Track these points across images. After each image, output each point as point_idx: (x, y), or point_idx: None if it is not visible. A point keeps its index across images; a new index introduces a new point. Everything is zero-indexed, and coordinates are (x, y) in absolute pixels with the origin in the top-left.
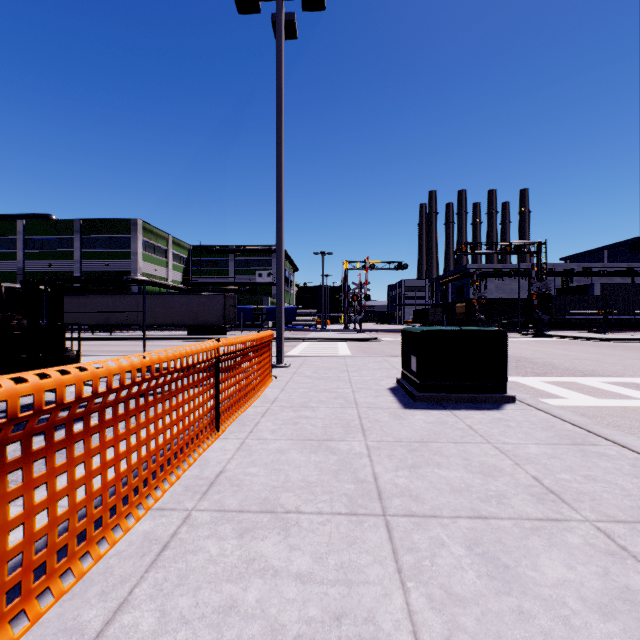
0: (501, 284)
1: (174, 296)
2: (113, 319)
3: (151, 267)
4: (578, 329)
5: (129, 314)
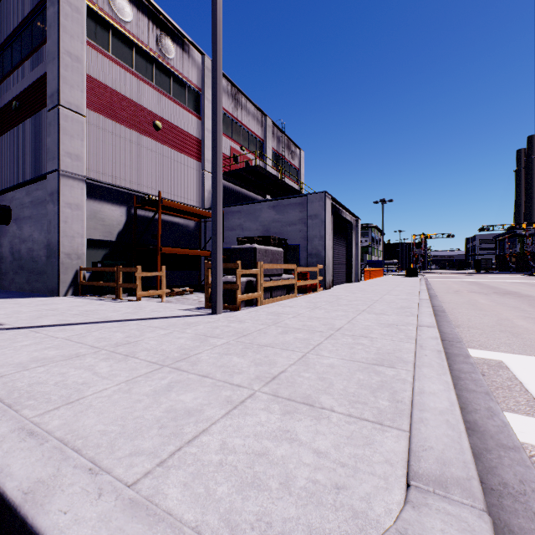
0: None
1: None
2: None
3: None
4: None
5: None
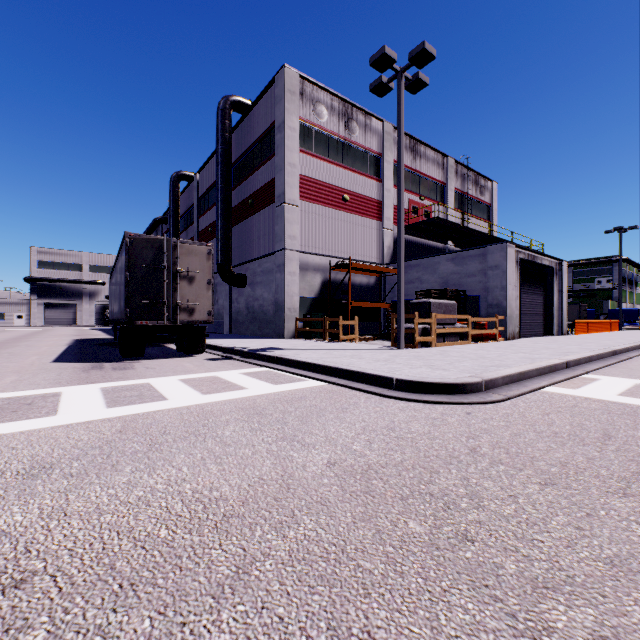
0: None
1: None
2: None
3: None
4: None
5: None
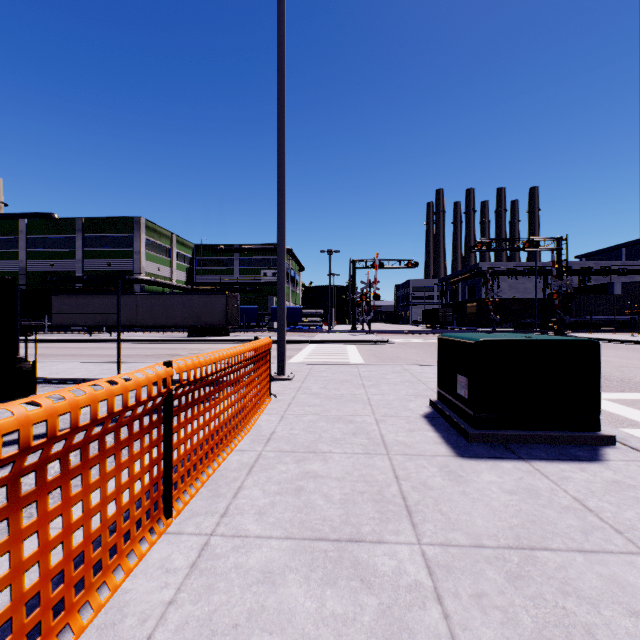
0: (514, 283)
1: (174, 296)
2: (112, 320)
3: (154, 266)
4: (599, 330)
5: (128, 315)
